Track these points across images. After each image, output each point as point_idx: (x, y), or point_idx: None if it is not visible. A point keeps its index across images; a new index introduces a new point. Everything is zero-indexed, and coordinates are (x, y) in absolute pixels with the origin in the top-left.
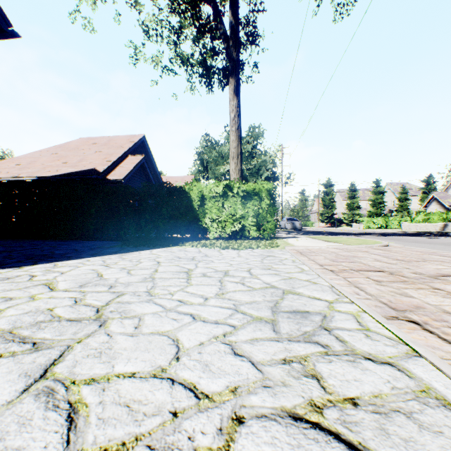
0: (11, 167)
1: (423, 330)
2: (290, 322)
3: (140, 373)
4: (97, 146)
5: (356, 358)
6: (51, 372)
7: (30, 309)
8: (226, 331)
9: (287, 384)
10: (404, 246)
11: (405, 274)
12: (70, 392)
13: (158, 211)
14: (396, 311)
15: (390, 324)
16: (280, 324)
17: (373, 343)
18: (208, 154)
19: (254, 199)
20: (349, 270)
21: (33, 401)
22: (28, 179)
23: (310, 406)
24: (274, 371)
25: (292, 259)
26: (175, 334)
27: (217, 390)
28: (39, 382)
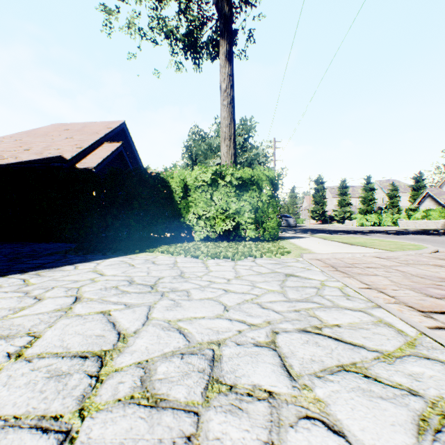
0: None
1: None
2: None
3: None
4: (69, 133)
5: None
6: None
7: None
8: None
9: None
10: None
11: None
12: None
13: (129, 204)
14: None
15: None
16: None
17: None
18: (197, 147)
19: (251, 189)
20: None
21: None
22: None
23: None
24: None
25: (336, 286)
26: None
27: None
28: None
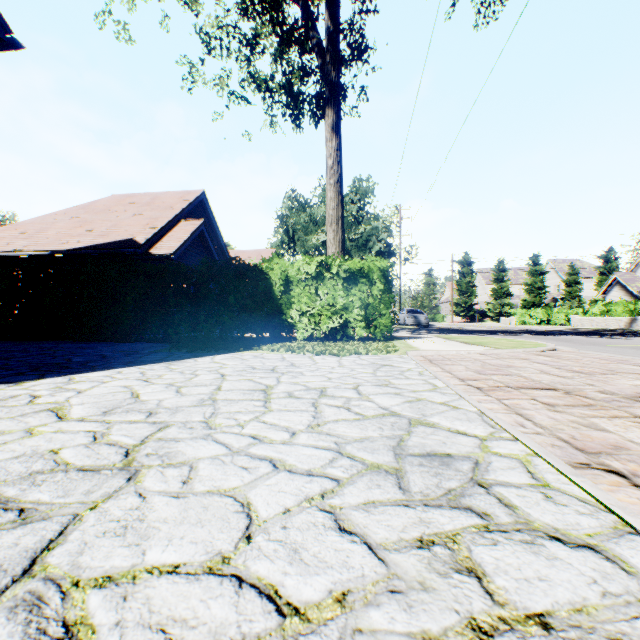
0: (13, 236)
1: (634, 486)
2: (424, 473)
3: (187, 565)
4: (136, 207)
5: (536, 537)
6: (42, 564)
7: (23, 451)
8: (325, 489)
9: (428, 587)
10: (578, 350)
11: (589, 394)
12: (69, 602)
13: (224, 299)
14: (585, 453)
15: (581, 476)
16: (409, 476)
17: (558, 510)
18: (296, 219)
19: (361, 282)
20: (505, 387)
21: (4, 621)
22: (37, 254)
23: (471, 632)
24: (405, 561)
25: (418, 370)
26: (245, 494)
27: (313, 599)
28: (20, 584)
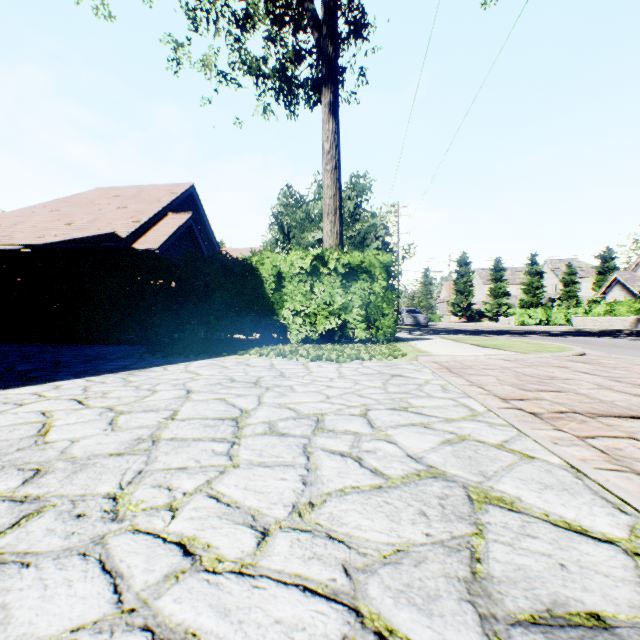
0: None
1: None
2: None
3: None
4: (121, 200)
5: None
6: None
7: None
8: None
9: None
10: (609, 354)
11: None
12: None
13: (209, 297)
14: None
15: None
16: None
17: None
18: (291, 216)
19: (361, 278)
20: (572, 413)
21: None
22: (9, 248)
23: None
24: None
25: (439, 383)
26: None
27: None
28: None
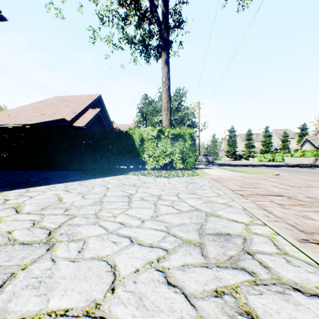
0: (4, 117)
1: None
2: (216, 245)
3: (73, 310)
4: (66, 102)
5: (285, 288)
6: None
7: None
8: (160, 256)
9: None
10: (290, 175)
11: (300, 198)
12: None
13: (110, 149)
14: (305, 233)
15: (305, 248)
16: (207, 247)
17: (295, 270)
18: (147, 108)
19: (179, 140)
20: (255, 194)
21: None
22: (16, 126)
23: None
24: (208, 306)
25: (209, 185)
26: (113, 259)
27: None
28: None
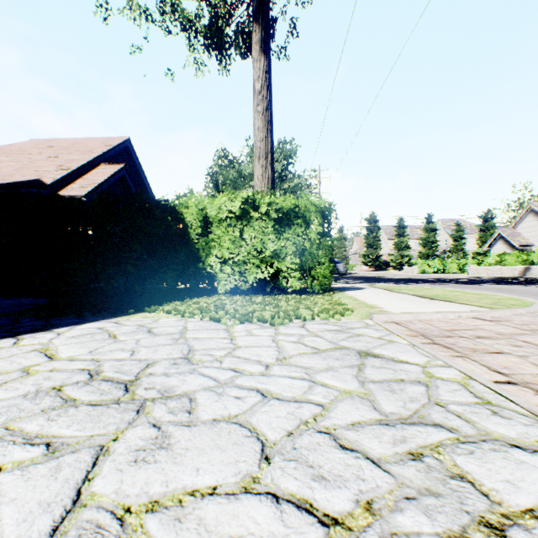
0: None
1: None
2: None
3: None
4: (53, 150)
5: None
6: None
7: None
8: None
9: None
10: None
11: None
12: None
13: (127, 243)
14: None
15: None
16: None
17: None
18: (225, 175)
19: (295, 223)
20: None
21: None
22: None
23: None
24: None
25: (453, 379)
26: None
27: None
28: None
